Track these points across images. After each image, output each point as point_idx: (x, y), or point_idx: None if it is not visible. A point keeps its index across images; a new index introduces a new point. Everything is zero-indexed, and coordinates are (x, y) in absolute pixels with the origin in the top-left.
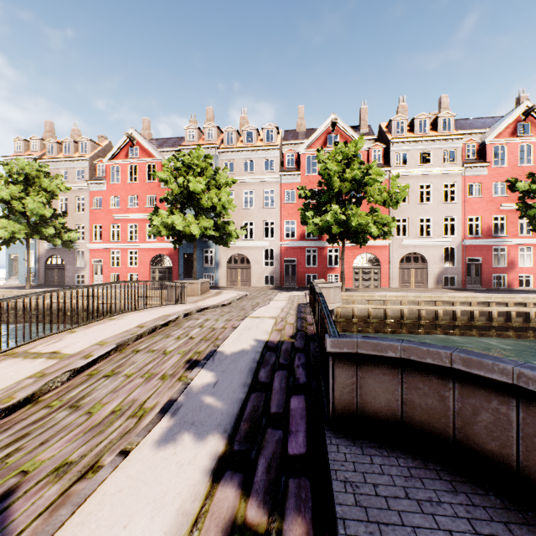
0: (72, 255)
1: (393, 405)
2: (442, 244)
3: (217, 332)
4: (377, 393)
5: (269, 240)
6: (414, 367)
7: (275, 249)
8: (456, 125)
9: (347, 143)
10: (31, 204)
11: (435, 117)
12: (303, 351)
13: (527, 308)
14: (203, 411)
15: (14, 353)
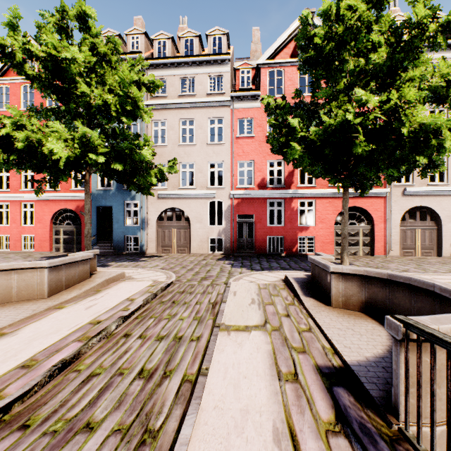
0: None
1: None
2: None
3: None
4: None
5: (216, 189)
6: None
7: (224, 201)
8: None
9: None
10: None
11: None
12: None
13: None
14: None
15: None
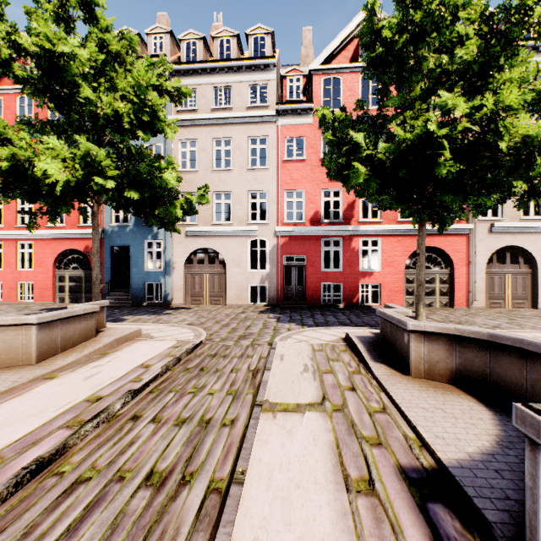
0: None
1: None
2: None
3: None
4: None
5: (258, 225)
6: None
7: (268, 239)
8: None
9: None
10: None
11: None
12: None
13: None
14: None
15: None
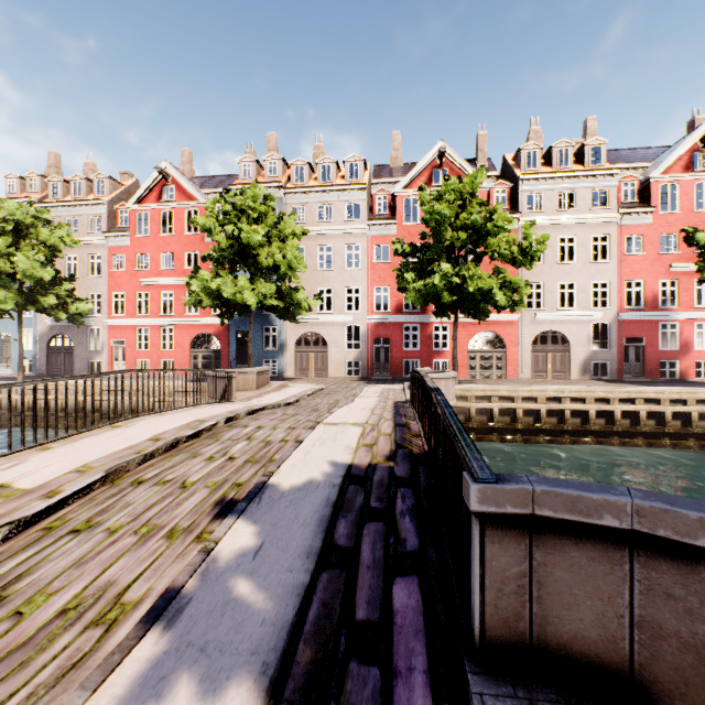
0: (84, 334)
1: (611, 626)
2: (590, 318)
3: (272, 449)
4: (575, 598)
5: (353, 314)
6: (663, 550)
7: (361, 325)
8: (608, 157)
9: (461, 179)
10: (22, 263)
11: (580, 145)
12: (409, 484)
13: None
14: (228, 616)
15: None
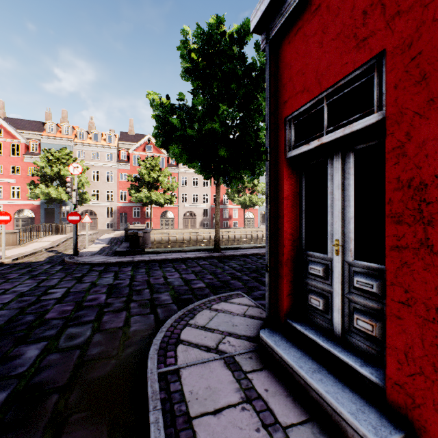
0: None
1: None
2: (203, 207)
3: (95, 237)
4: None
5: (110, 202)
6: None
7: (114, 207)
8: None
9: (153, 156)
10: None
11: None
12: (122, 238)
13: (222, 234)
14: (101, 243)
15: (34, 242)
